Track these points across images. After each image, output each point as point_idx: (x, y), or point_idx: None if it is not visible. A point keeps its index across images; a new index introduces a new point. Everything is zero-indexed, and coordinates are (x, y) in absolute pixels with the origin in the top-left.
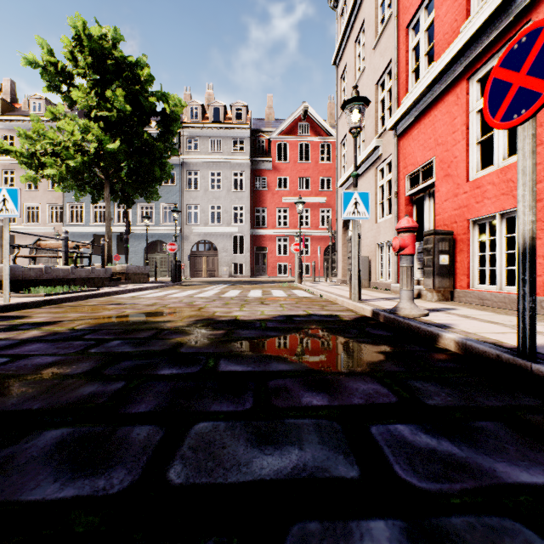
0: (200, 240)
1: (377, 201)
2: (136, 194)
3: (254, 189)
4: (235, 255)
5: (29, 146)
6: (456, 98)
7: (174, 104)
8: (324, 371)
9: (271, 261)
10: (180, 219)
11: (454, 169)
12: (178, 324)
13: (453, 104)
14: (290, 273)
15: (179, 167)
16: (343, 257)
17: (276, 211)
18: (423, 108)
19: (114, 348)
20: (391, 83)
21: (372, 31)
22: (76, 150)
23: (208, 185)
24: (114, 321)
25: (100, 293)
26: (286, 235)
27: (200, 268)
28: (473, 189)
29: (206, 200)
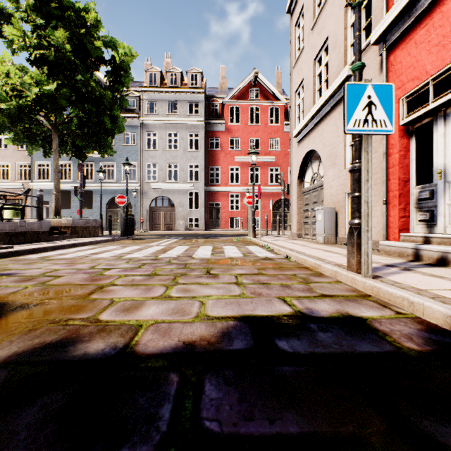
0: (158, 195)
1: (347, 143)
2: (89, 147)
3: (208, 149)
4: (191, 210)
5: None
6: None
7: (124, 53)
8: None
9: (224, 215)
10: (140, 177)
11: None
12: None
13: None
14: (241, 226)
15: (139, 128)
16: (298, 210)
17: (229, 169)
18: None
19: None
20: None
21: None
22: (16, 95)
23: (166, 145)
24: None
25: (0, 253)
26: (238, 192)
27: (158, 221)
28: None
29: (164, 159)
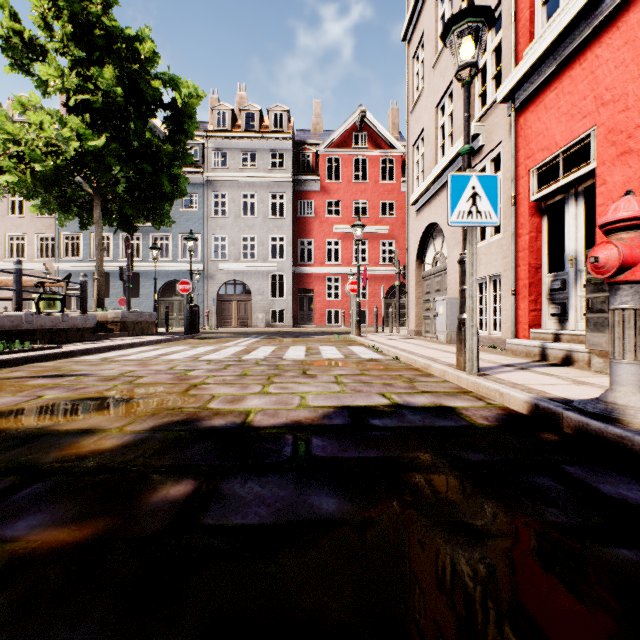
0: (229, 279)
1: None
2: (140, 217)
3: (297, 216)
4: (274, 299)
5: None
6: None
7: (188, 93)
8: None
9: (319, 306)
10: (204, 253)
11: None
12: (98, 445)
13: None
14: (343, 321)
15: (203, 188)
16: (417, 299)
17: (325, 243)
18: (572, 49)
19: None
20: (499, 38)
21: None
22: (50, 151)
23: (239, 210)
24: None
25: (54, 354)
26: (338, 274)
27: (229, 315)
28: None
29: (237, 229)
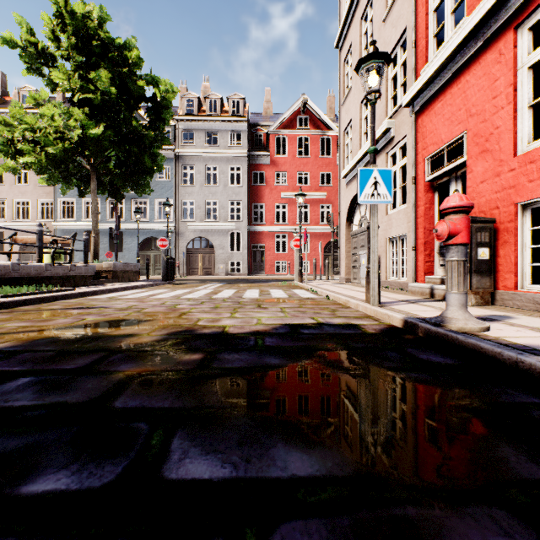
0: (195, 236)
1: None
2: (126, 187)
3: (252, 185)
4: (232, 252)
5: (7, 133)
6: (498, 54)
7: (166, 89)
8: (389, 484)
9: (269, 258)
10: (175, 215)
11: (495, 142)
12: (140, 340)
13: (493, 63)
14: (289, 271)
15: (174, 162)
16: (347, 253)
17: (274, 207)
18: (451, 74)
19: (3, 396)
20: (405, 56)
21: (382, 2)
22: (58, 137)
23: (204, 180)
24: (56, 336)
25: (73, 294)
26: (285, 232)
27: (195, 265)
28: (525, 164)
29: (202, 195)
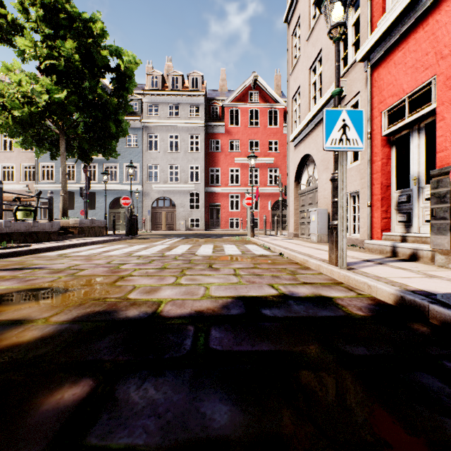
0: (159, 196)
1: None
2: (94, 151)
3: (209, 151)
4: (192, 210)
5: None
6: None
7: (129, 61)
8: None
9: (224, 215)
10: (142, 178)
11: None
12: (19, 337)
13: None
14: (241, 226)
15: (141, 131)
16: (295, 210)
17: (229, 170)
18: (416, 16)
19: None
20: (357, 14)
21: None
22: (27, 102)
23: (167, 147)
24: None
25: (22, 251)
26: (238, 192)
27: (159, 222)
28: None
29: (166, 160)
